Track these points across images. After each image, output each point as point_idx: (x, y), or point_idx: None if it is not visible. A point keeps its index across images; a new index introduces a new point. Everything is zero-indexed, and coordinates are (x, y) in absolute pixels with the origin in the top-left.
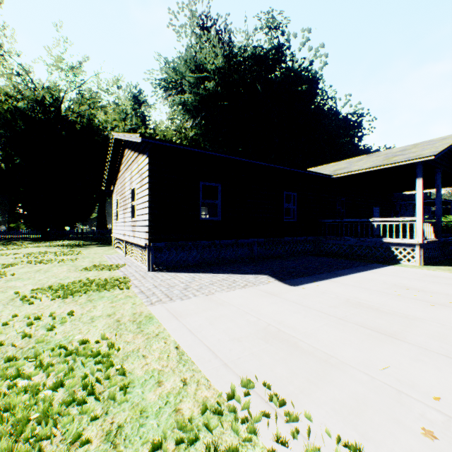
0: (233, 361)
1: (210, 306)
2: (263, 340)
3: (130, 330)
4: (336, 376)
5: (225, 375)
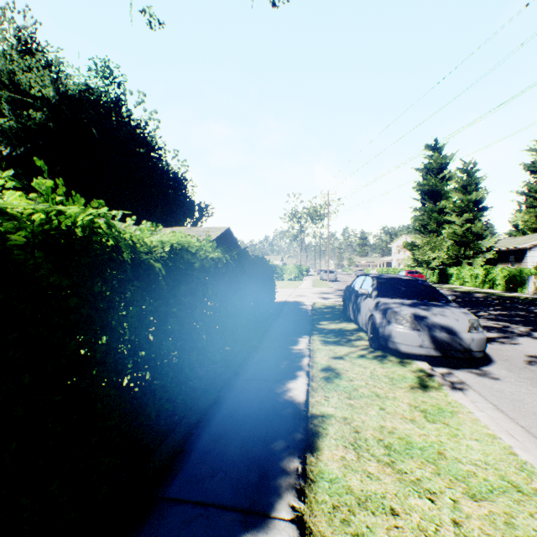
0: None
1: None
2: None
3: None
4: None
5: None
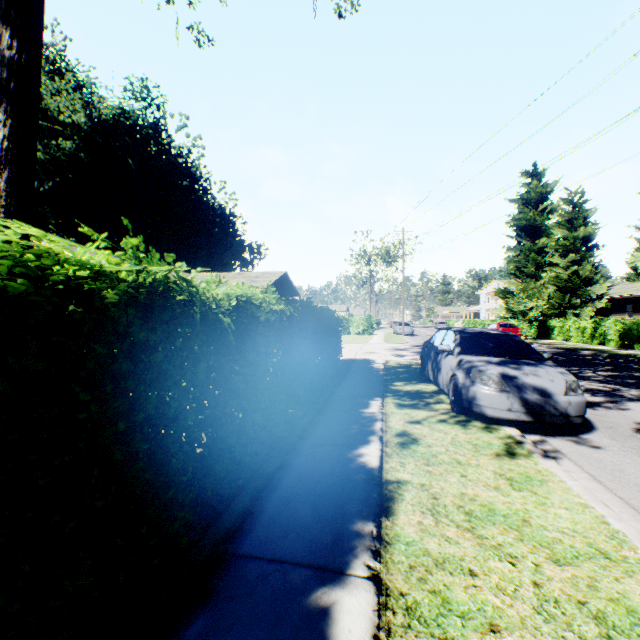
0: None
1: None
2: None
3: None
4: None
5: None
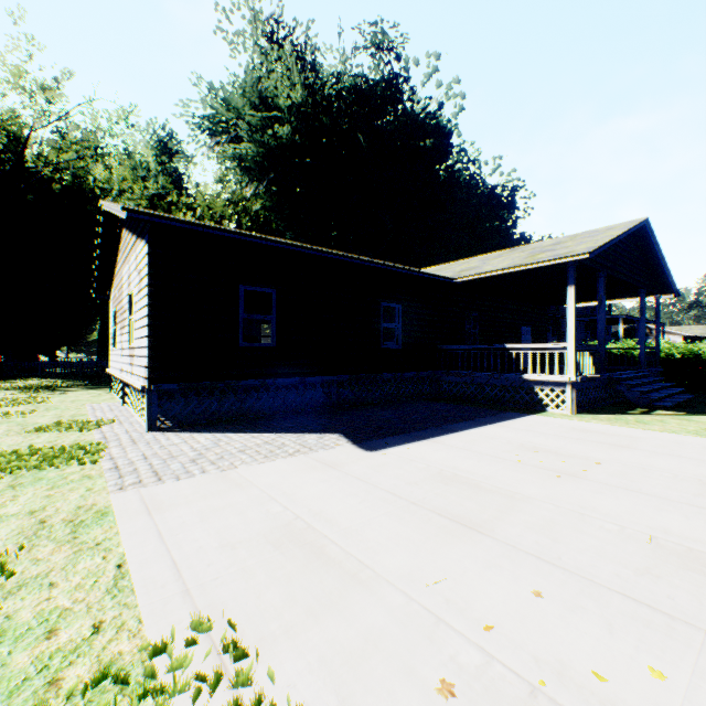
0: (202, 585)
1: (218, 490)
2: (272, 545)
3: (54, 538)
4: (357, 600)
5: (176, 610)
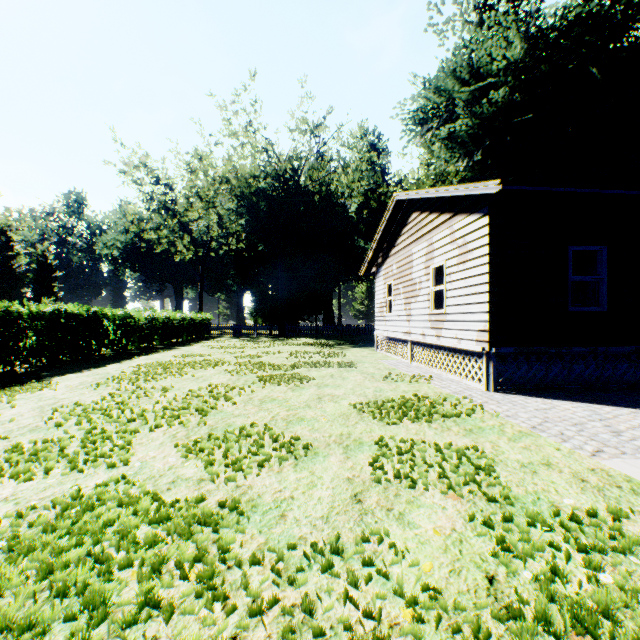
0: None
1: None
2: None
3: None
4: None
5: None
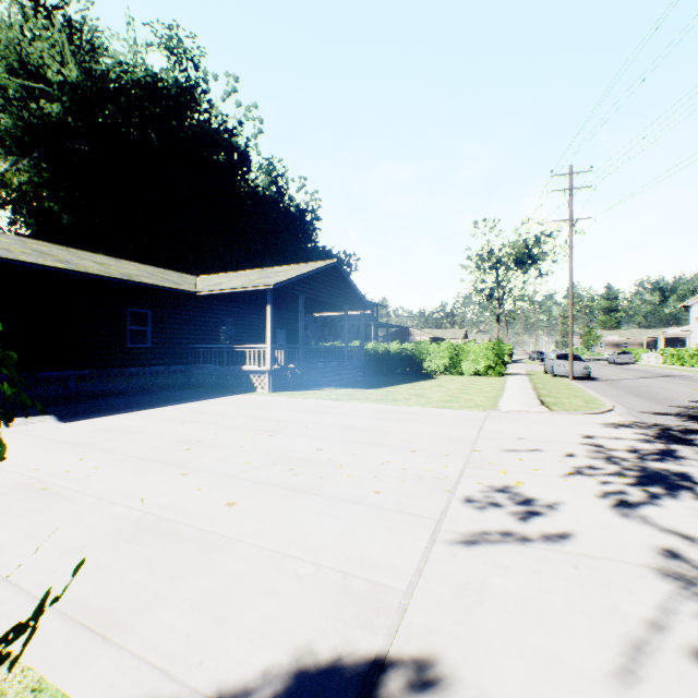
0: None
1: None
2: None
3: None
4: None
5: None
